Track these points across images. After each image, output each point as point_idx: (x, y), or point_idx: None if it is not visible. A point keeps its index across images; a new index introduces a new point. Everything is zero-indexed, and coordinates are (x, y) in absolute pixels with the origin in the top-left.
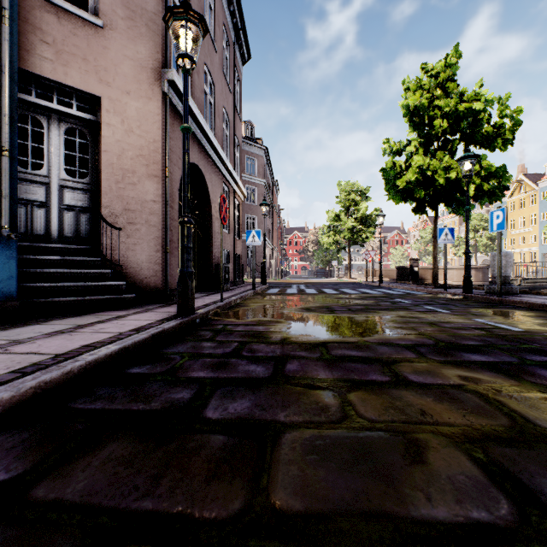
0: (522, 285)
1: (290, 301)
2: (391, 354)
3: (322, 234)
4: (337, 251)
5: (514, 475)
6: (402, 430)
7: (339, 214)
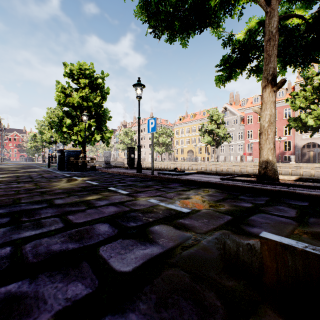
0: (97, 163)
1: (3, 165)
2: (14, 166)
3: (28, 141)
4: (36, 150)
5: (12, 167)
6: (8, 167)
7: (36, 134)
